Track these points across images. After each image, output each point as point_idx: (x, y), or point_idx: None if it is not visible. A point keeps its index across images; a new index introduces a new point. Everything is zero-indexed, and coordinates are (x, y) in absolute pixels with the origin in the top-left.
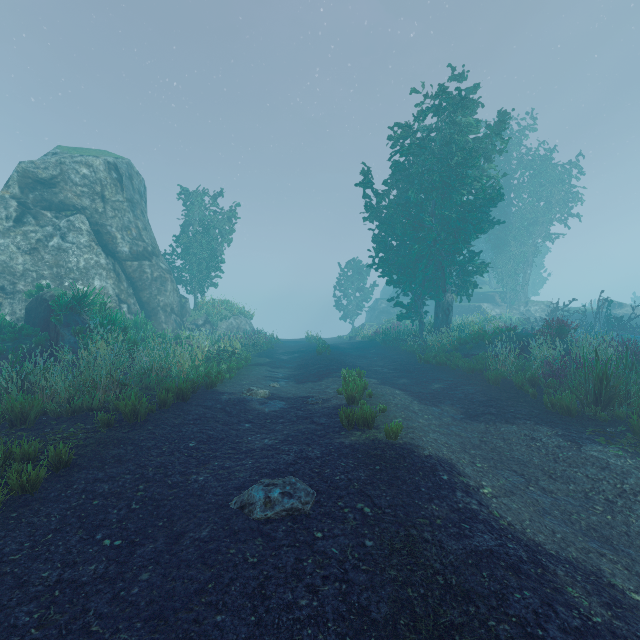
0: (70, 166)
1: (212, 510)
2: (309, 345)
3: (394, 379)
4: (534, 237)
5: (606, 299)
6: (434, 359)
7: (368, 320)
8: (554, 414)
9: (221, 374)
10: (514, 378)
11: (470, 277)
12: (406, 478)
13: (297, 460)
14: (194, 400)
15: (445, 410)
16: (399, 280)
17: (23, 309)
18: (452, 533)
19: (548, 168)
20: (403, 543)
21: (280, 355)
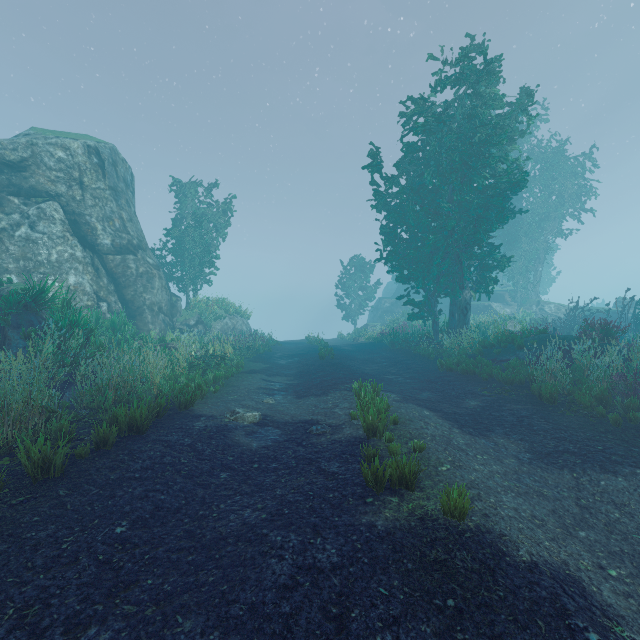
0: (43, 148)
1: None
2: (310, 347)
3: (415, 392)
4: (546, 233)
5: (632, 297)
6: (457, 366)
7: (371, 320)
8: None
9: (201, 388)
10: (577, 395)
11: (490, 272)
12: None
13: (296, 575)
14: (155, 430)
15: (500, 444)
16: (411, 275)
17: None
18: None
19: (560, 161)
20: None
21: (278, 359)
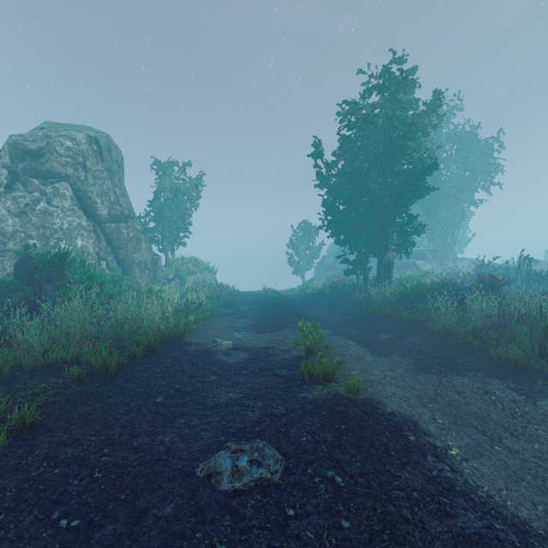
0: (55, 139)
1: (177, 479)
2: (266, 297)
3: (345, 329)
4: (461, 202)
5: (526, 256)
6: (379, 310)
7: (316, 274)
8: (501, 366)
9: (188, 325)
10: (457, 330)
11: (409, 237)
12: (373, 439)
13: (262, 418)
14: (163, 352)
15: (397, 361)
16: (346, 240)
17: (12, 266)
18: (432, 510)
19: (473, 142)
20: (382, 523)
21: (241, 306)
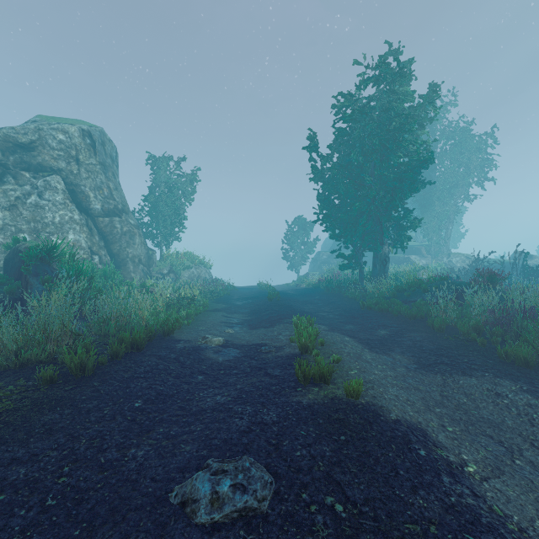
0: (48, 132)
1: (146, 507)
2: (261, 292)
3: (341, 325)
4: (455, 198)
5: (522, 251)
6: (375, 305)
7: (311, 269)
8: (510, 365)
9: (179, 321)
10: (458, 325)
11: (404, 231)
12: (378, 454)
13: (251, 426)
14: (149, 349)
15: (397, 359)
16: (341, 234)
17: (2, 260)
18: None
19: (467, 138)
20: None
21: (235, 301)
